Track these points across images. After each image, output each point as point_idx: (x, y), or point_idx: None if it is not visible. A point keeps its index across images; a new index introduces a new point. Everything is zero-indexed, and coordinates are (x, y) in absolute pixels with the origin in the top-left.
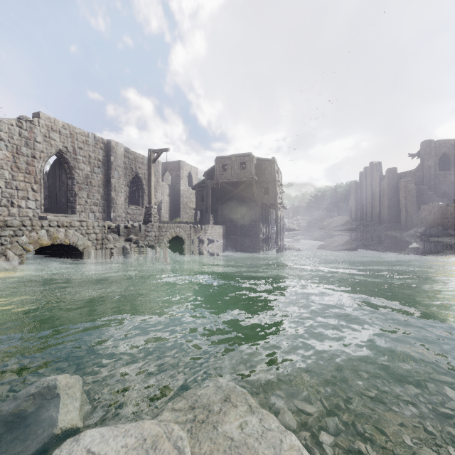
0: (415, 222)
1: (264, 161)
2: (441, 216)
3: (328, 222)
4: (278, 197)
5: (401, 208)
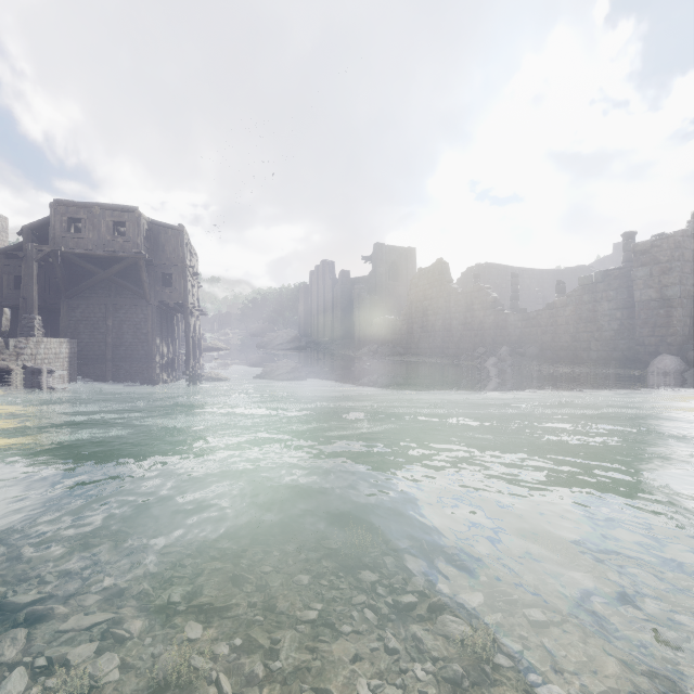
0: (368, 338)
1: (163, 227)
2: (392, 332)
3: (270, 338)
4: (190, 294)
5: (355, 322)
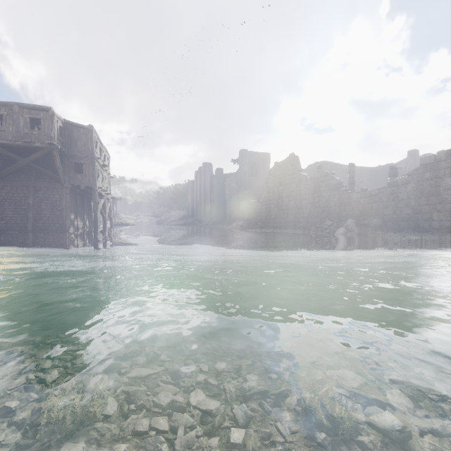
0: (236, 216)
1: (76, 126)
2: (254, 211)
3: (166, 217)
4: (98, 180)
5: (226, 205)
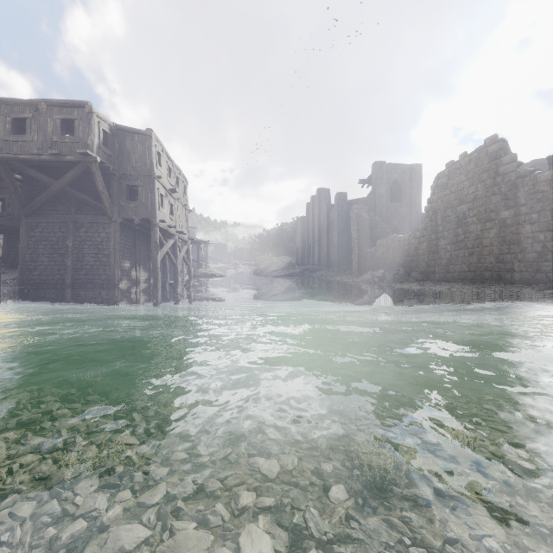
0: (369, 263)
1: (129, 132)
2: (403, 253)
3: (265, 265)
4: (161, 210)
5: (353, 245)
